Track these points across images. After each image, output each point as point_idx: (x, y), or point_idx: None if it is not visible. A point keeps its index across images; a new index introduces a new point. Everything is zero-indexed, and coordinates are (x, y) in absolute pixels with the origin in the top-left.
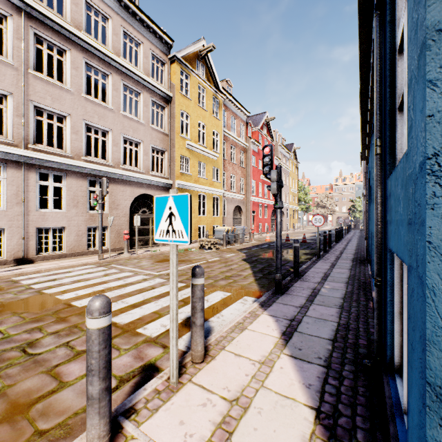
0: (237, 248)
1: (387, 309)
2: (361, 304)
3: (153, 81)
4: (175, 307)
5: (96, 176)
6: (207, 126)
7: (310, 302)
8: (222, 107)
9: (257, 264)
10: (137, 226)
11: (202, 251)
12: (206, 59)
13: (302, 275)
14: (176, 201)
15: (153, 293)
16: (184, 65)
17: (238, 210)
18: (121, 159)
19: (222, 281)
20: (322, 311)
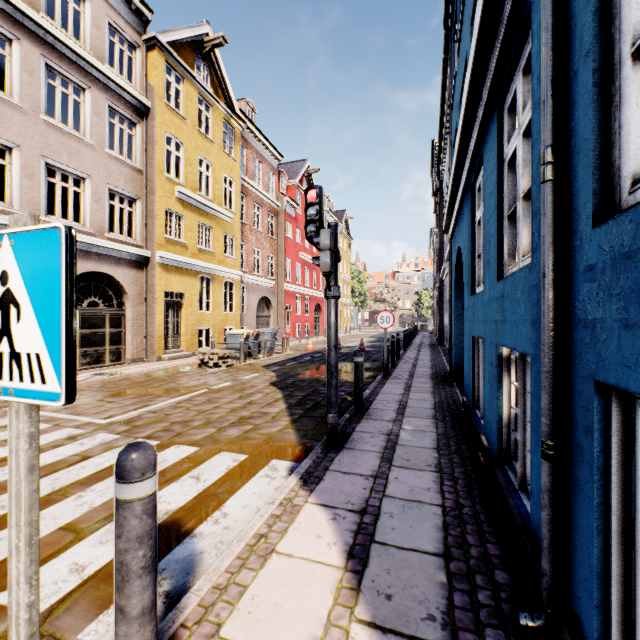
0: (264, 363)
1: (590, 520)
2: (466, 459)
3: (113, 72)
4: (23, 615)
5: None
6: (214, 166)
7: (388, 462)
8: (240, 140)
9: (295, 390)
10: (79, 330)
11: (203, 371)
12: (213, 58)
13: (366, 407)
14: (22, 252)
15: (81, 470)
16: (172, 58)
17: (265, 303)
18: (43, 205)
19: (233, 429)
20: (410, 481)
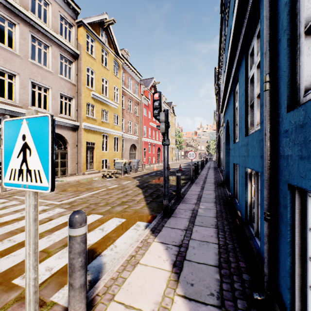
0: (133, 176)
1: (286, 249)
2: (230, 222)
3: (62, 38)
4: (32, 283)
5: (1, 114)
6: (109, 81)
7: (192, 223)
8: (121, 69)
9: (148, 189)
10: None
11: (104, 180)
12: (109, 30)
13: (182, 197)
14: (32, 126)
15: (49, 225)
16: (89, 31)
17: (133, 147)
18: (30, 101)
19: (119, 207)
20: (203, 232)
